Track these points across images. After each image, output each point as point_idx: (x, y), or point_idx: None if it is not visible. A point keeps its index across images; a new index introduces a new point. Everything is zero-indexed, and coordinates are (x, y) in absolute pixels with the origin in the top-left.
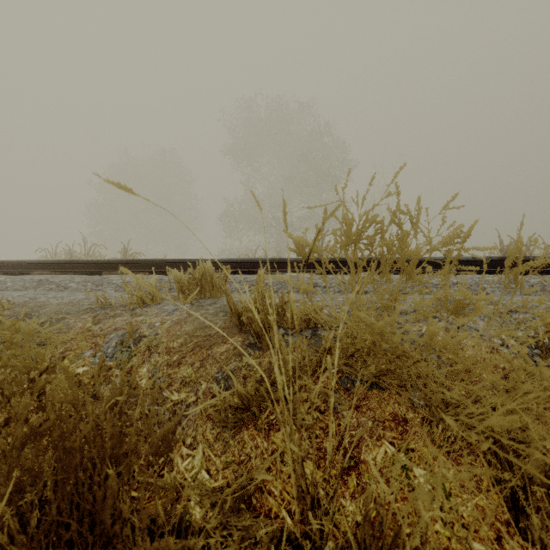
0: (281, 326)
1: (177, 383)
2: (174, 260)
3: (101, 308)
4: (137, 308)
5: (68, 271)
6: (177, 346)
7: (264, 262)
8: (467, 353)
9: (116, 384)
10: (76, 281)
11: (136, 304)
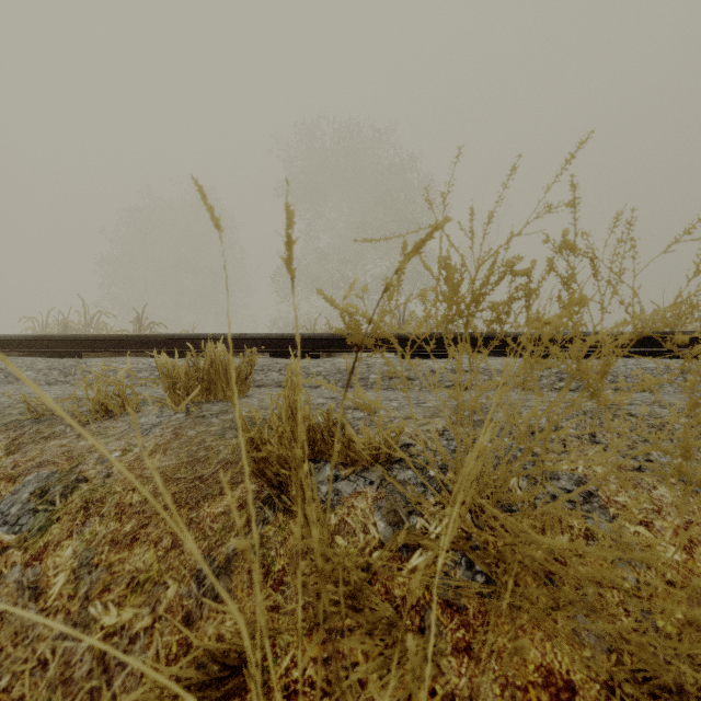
0: (329, 460)
1: (120, 586)
2: (190, 336)
3: (35, 420)
4: (94, 420)
5: (37, 352)
6: (137, 502)
7: (320, 339)
8: (670, 522)
9: (8, 584)
10: (37, 368)
11: (93, 414)
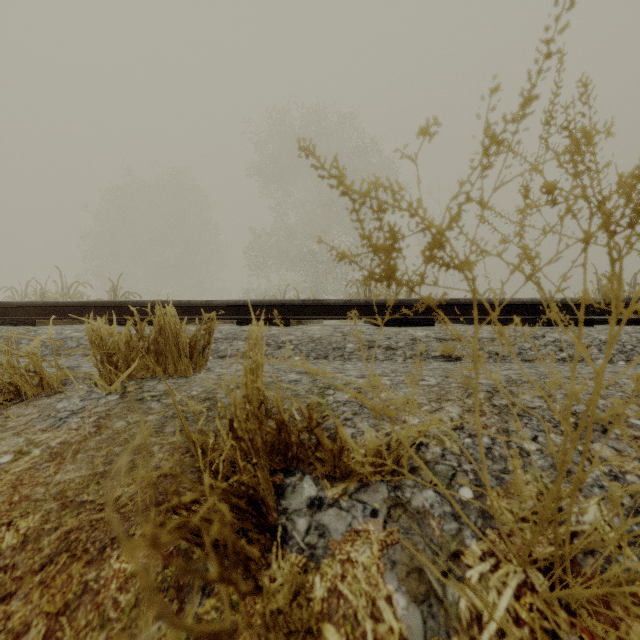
0: (307, 471)
1: None
2: (154, 303)
3: None
4: None
5: None
6: (9, 547)
7: (290, 305)
8: None
9: None
10: None
11: None
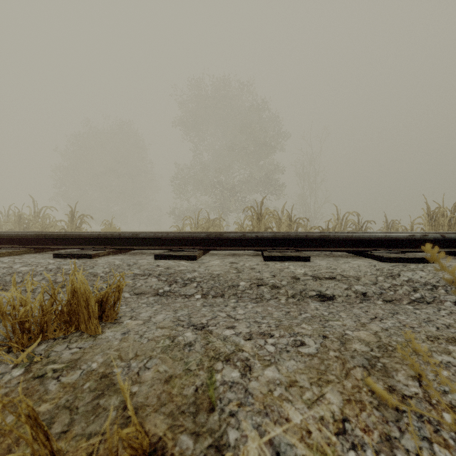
0: None
1: None
2: (92, 235)
3: None
4: None
5: None
6: None
7: (197, 238)
8: None
9: None
10: None
11: None
